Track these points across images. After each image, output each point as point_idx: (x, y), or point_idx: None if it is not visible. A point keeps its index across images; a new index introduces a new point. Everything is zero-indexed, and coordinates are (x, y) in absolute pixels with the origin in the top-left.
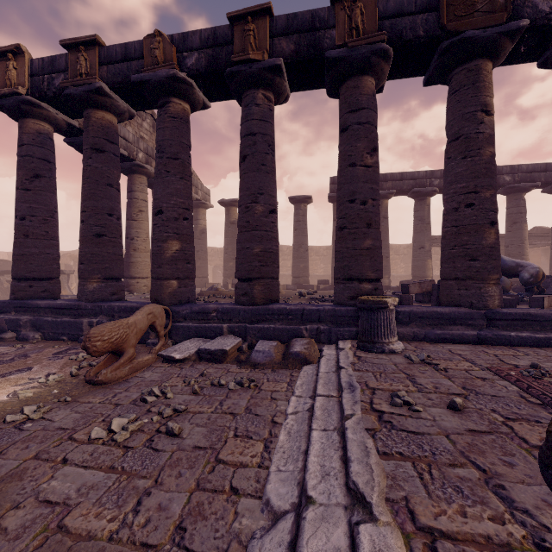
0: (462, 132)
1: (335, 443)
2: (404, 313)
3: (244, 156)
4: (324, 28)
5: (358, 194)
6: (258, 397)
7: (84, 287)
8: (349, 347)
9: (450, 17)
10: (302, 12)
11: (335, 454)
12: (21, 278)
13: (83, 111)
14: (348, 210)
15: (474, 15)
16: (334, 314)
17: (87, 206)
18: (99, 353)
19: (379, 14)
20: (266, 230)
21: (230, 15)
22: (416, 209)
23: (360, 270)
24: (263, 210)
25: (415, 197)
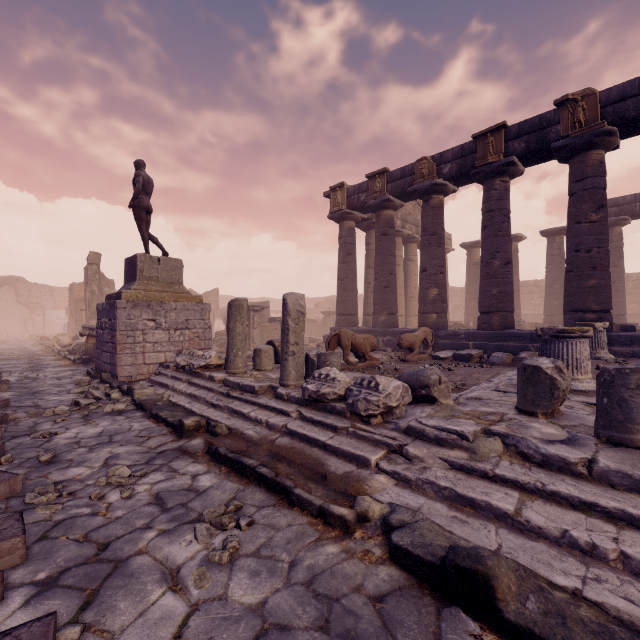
0: None
1: None
2: (625, 337)
3: (484, 227)
4: (550, 125)
5: (582, 245)
6: (491, 369)
7: (377, 319)
8: None
9: None
10: (531, 118)
11: None
12: (342, 314)
13: (375, 212)
14: (574, 258)
15: None
16: None
17: (379, 270)
18: (405, 347)
19: (601, 104)
20: (502, 277)
21: (474, 136)
22: None
23: (583, 304)
24: (499, 264)
25: None
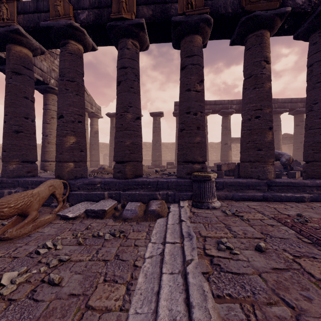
0: (253, 73)
1: (180, 286)
2: (219, 183)
3: (119, 82)
4: (171, 2)
5: (192, 108)
6: (125, 244)
7: (5, 168)
8: (187, 205)
9: (247, 2)
10: None
11: (180, 297)
12: None
13: (5, 45)
14: (186, 118)
15: (260, 2)
16: (177, 184)
17: (8, 111)
18: (6, 216)
19: None
20: (134, 130)
21: None
22: (223, 121)
23: (193, 156)
24: (132, 117)
25: (222, 115)
